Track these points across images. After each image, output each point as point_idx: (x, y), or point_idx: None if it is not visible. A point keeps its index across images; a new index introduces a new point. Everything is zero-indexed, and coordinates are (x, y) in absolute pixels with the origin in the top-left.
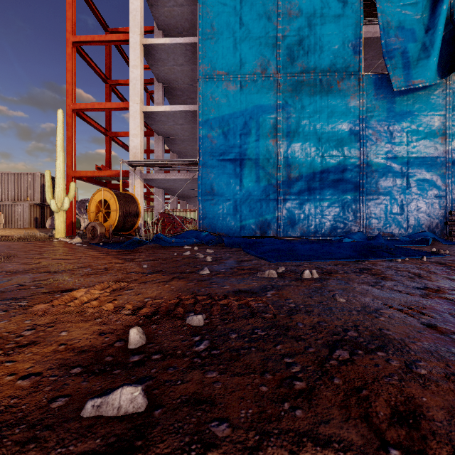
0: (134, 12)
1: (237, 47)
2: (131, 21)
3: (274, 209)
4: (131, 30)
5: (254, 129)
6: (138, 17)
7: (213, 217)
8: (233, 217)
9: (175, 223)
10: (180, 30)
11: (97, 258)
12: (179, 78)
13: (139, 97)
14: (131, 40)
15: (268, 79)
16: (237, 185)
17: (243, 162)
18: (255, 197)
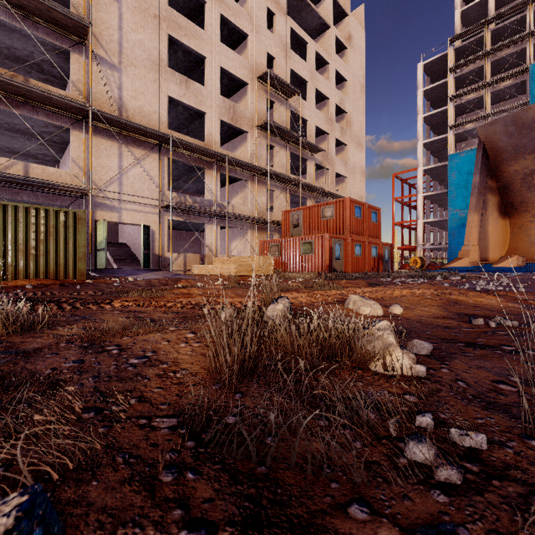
0: (419, 185)
1: (465, 200)
2: (418, 189)
3: None
4: (418, 192)
5: None
6: (421, 187)
7: None
8: None
9: (437, 265)
10: (439, 173)
11: None
12: (439, 198)
13: (421, 217)
14: (418, 196)
15: None
16: None
17: None
18: None
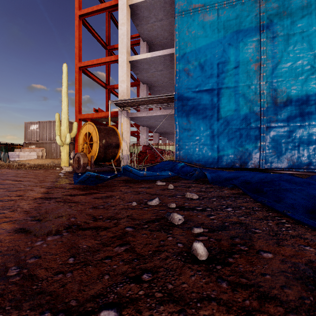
0: None
1: None
2: None
3: (255, 138)
4: None
5: (233, 56)
6: None
7: (189, 148)
8: (210, 147)
9: (156, 154)
10: None
11: (1, 210)
12: (159, 34)
13: (126, 48)
14: (120, 3)
15: (249, 1)
16: (214, 115)
17: (220, 91)
18: (234, 127)
